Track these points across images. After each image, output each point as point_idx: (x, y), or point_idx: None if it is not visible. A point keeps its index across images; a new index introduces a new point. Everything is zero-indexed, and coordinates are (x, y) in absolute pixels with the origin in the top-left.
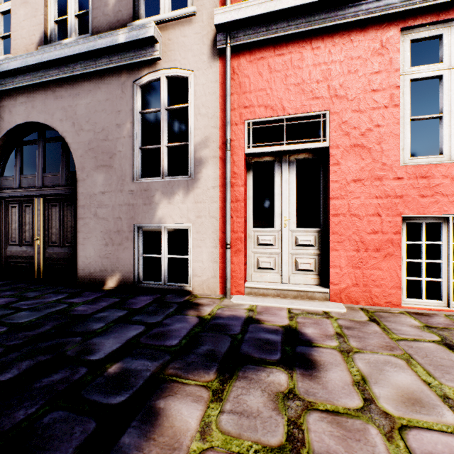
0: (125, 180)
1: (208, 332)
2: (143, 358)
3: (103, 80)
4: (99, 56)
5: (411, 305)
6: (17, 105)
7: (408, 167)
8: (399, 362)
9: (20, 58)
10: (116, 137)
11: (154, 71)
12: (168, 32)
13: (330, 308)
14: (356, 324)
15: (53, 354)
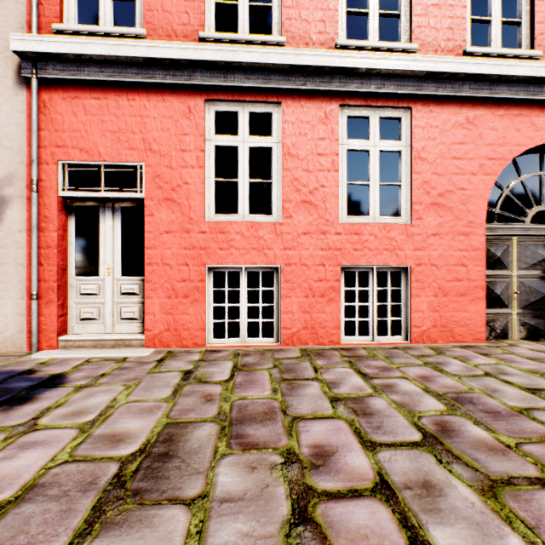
0: None
1: None
2: None
3: None
4: None
5: (215, 344)
6: None
7: (210, 222)
8: (120, 388)
9: None
10: None
11: None
12: None
13: (135, 353)
14: (137, 365)
15: None
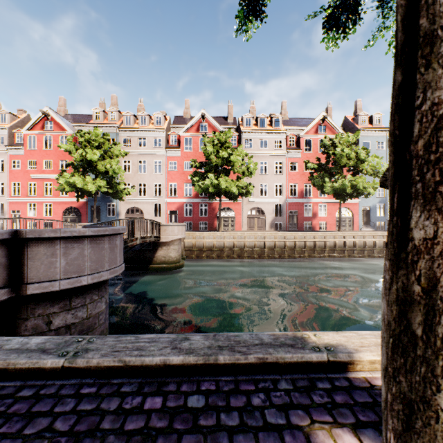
0: None
1: None
2: None
3: None
4: None
5: None
6: None
7: (28, 217)
8: None
9: None
10: None
11: None
12: (1, 197)
13: None
14: None
15: None
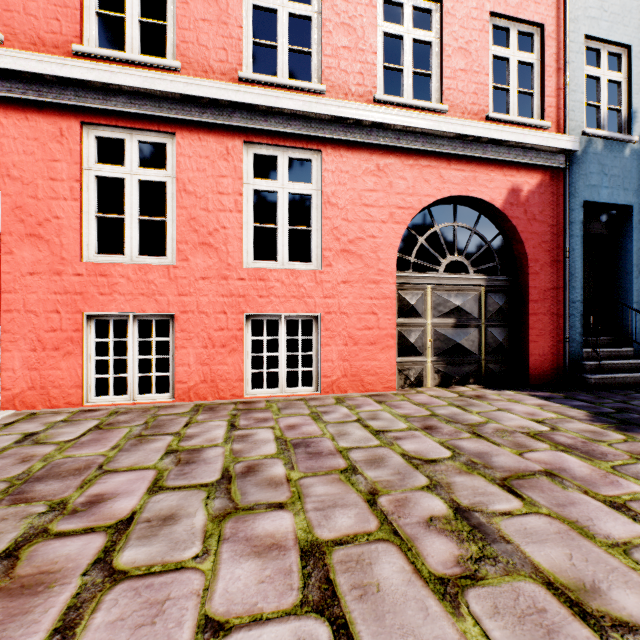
0: None
1: None
2: None
3: None
4: None
5: (96, 403)
6: None
7: (88, 264)
8: None
9: None
10: None
11: None
12: None
13: None
14: None
15: None
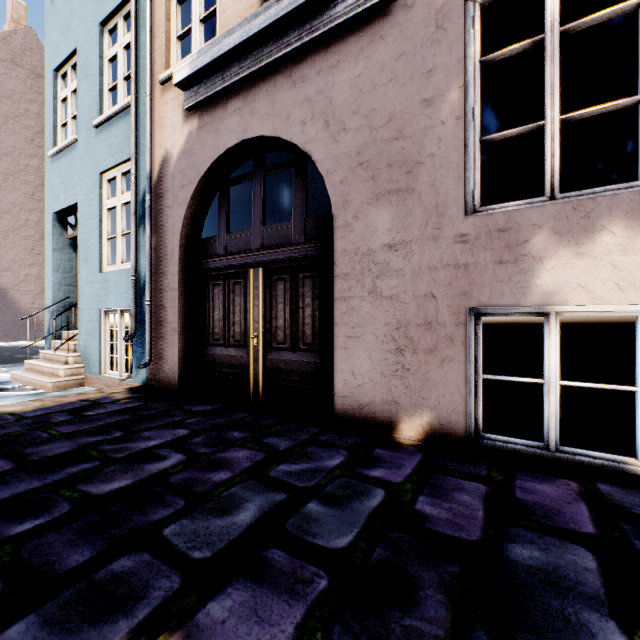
0: (444, 214)
1: None
2: None
3: (390, 20)
4: None
5: None
6: (227, 117)
7: None
8: None
9: (239, 28)
10: (422, 128)
11: None
12: None
13: None
14: None
15: None
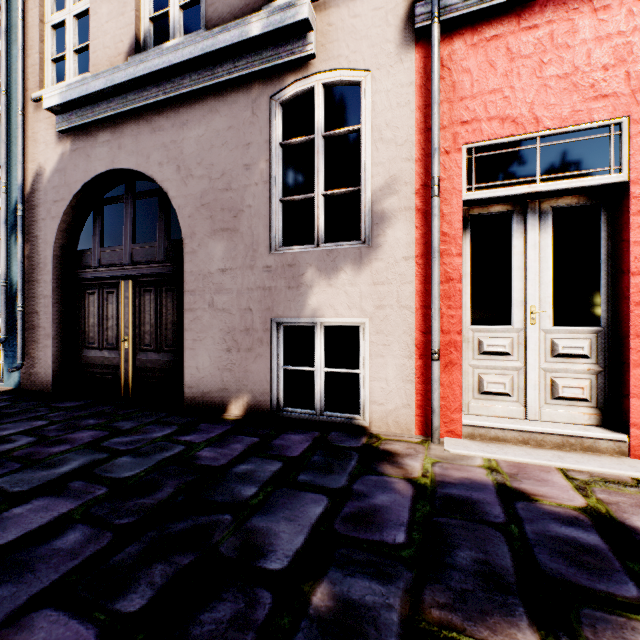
0: (257, 251)
1: (448, 516)
2: (363, 574)
3: (223, 98)
4: (218, 61)
5: None
6: (97, 146)
7: None
8: None
9: (104, 75)
10: (244, 185)
11: (305, 77)
12: (327, 12)
13: None
14: None
15: (198, 551)
